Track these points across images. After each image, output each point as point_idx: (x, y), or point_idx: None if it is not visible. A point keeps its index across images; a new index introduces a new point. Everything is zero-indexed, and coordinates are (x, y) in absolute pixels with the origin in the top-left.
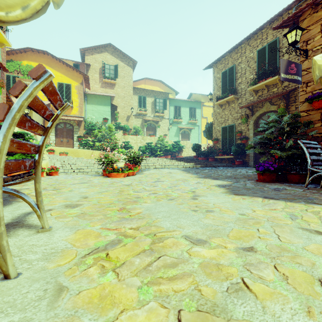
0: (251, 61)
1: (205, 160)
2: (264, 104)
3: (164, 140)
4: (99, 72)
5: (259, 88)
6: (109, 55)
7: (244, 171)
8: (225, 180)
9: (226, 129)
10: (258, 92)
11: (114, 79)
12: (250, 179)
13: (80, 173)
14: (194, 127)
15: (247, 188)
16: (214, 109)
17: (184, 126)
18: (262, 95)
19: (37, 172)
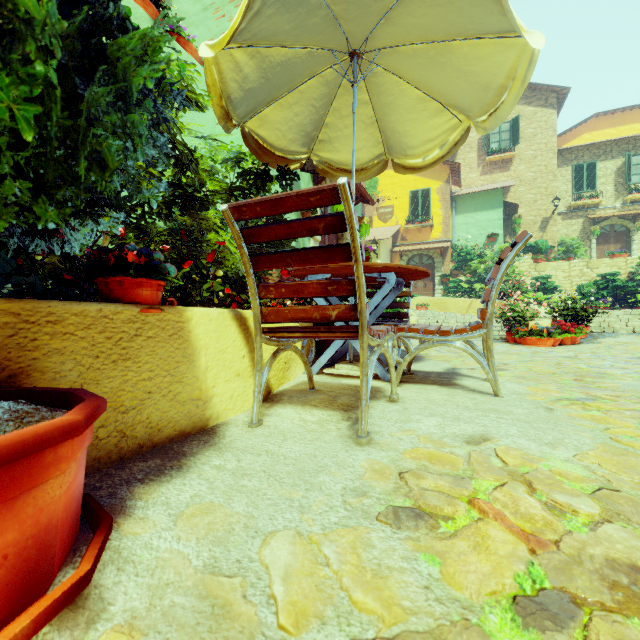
0: None
1: None
2: None
3: None
4: (478, 146)
5: None
6: None
7: None
8: None
9: None
10: None
11: (511, 148)
12: None
13: None
14: None
15: None
16: None
17: None
18: None
19: (485, 322)
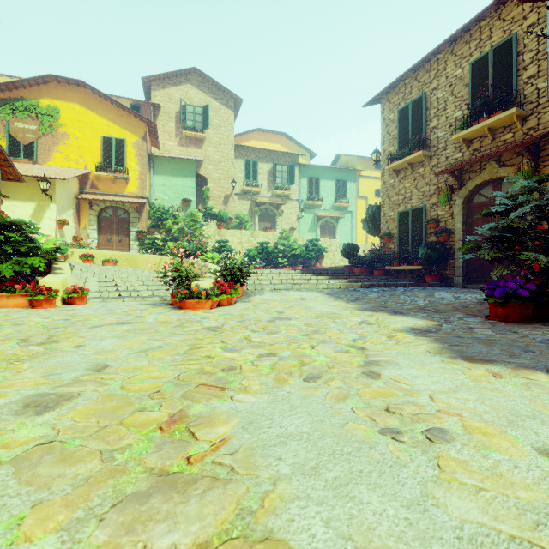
0: (458, 83)
1: (366, 273)
2: (485, 165)
3: (290, 238)
4: (176, 118)
5: (474, 135)
6: (193, 88)
7: (448, 295)
8: (418, 316)
9: (407, 215)
10: (473, 143)
11: (203, 130)
12: (471, 315)
13: (130, 300)
14: (343, 214)
15: (481, 339)
16: (383, 180)
17: (326, 212)
18: (480, 148)
19: None
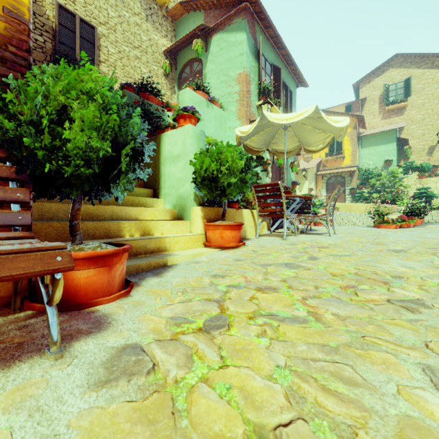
0: None
1: None
2: None
3: None
4: (379, 100)
5: None
6: (395, 70)
7: None
8: None
9: None
10: None
11: (404, 99)
12: None
13: (351, 225)
14: None
15: None
16: None
17: None
18: None
19: (333, 214)
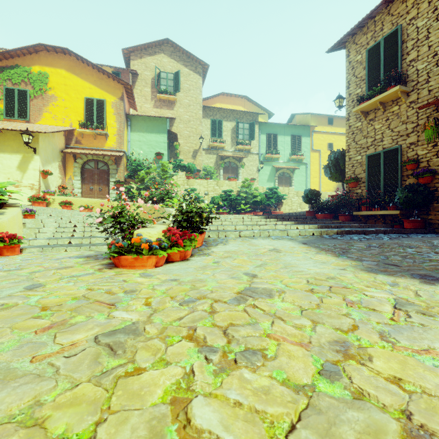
0: None
1: (330, 218)
2: None
3: (251, 186)
4: (152, 84)
5: None
6: (166, 57)
7: None
8: None
9: (378, 157)
10: None
11: (174, 94)
12: None
13: (74, 249)
14: (299, 166)
15: None
16: (348, 124)
17: (282, 164)
18: None
19: None
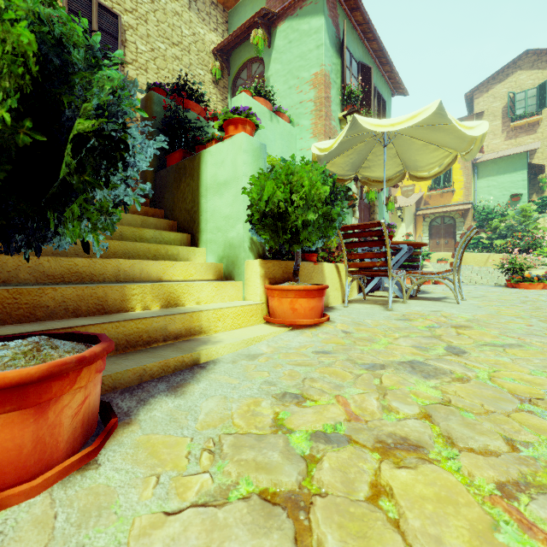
0: None
1: None
2: None
3: None
4: (502, 114)
5: None
6: (524, 72)
7: None
8: None
9: None
10: None
11: (538, 112)
12: None
13: (472, 284)
14: None
15: None
16: None
17: None
18: None
19: (459, 269)
